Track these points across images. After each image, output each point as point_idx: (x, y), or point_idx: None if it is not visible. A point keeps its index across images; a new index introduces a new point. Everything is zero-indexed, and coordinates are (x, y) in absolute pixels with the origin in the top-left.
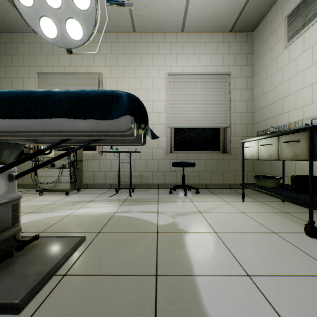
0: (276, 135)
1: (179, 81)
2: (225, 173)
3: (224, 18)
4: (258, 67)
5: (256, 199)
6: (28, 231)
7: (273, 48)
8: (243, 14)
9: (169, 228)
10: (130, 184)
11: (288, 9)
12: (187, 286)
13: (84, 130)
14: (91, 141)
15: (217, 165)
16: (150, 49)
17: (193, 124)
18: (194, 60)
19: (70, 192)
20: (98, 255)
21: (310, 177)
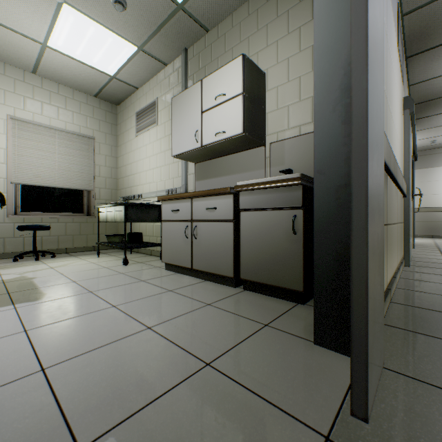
0: (114, 205)
1: (29, 130)
2: (90, 235)
3: (86, 85)
4: (121, 140)
5: (113, 254)
6: None
7: (130, 131)
8: (106, 90)
9: (17, 279)
10: None
11: (137, 108)
12: (33, 291)
13: None
14: None
15: (81, 228)
16: None
17: (50, 182)
18: (51, 112)
19: None
20: None
21: (125, 232)
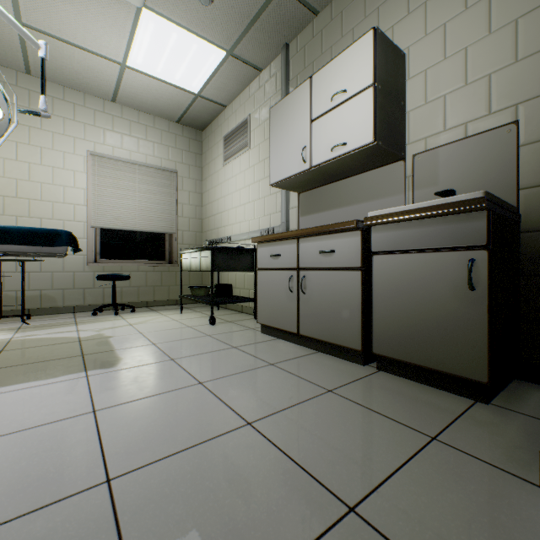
0: (198, 251)
1: (108, 167)
2: (172, 287)
3: (168, 109)
4: (207, 173)
5: (197, 310)
6: None
7: (216, 160)
8: (189, 114)
9: (94, 337)
10: (23, 309)
11: (225, 131)
12: (108, 354)
13: (31, 251)
14: (6, 254)
15: (162, 278)
16: (60, 109)
17: (130, 225)
18: (131, 144)
19: None
20: (17, 359)
21: (212, 283)
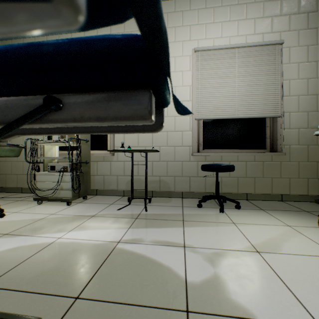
0: None
1: (209, 59)
2: (274, 179)
3: None
4: None
5: None
6: None
7: None
8: None
9: (210, 296)
10: (145, 193)
11: None
12: None
13: None
14: (22, 117)
15: (263, 169)
16: (172, 21)
17: (229, 113)
18: (230, 29)
19: (74, 200)
20: None
21: None
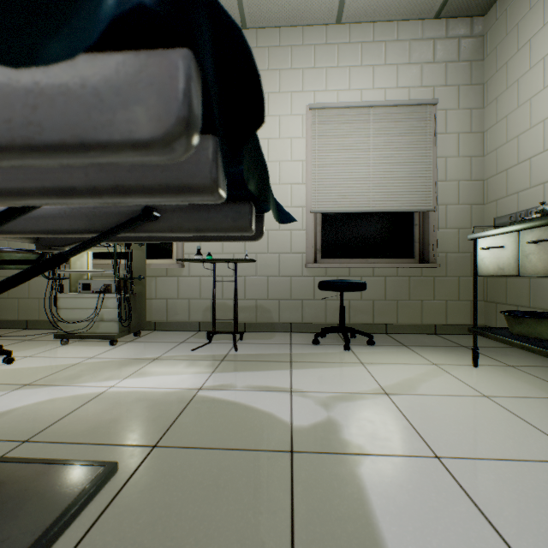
0: None
1: (331, 122)
2: (426, 302)
3: None
4: (497, 86)
5: (502, 360)
6: None
7: (533, 40)
8: None
9: (320, 437)
10: (234, 325)
11: None
12: None
13: None
14: (118, 227)
15: (409, 287)
16: (275, 60)
17: (361, 204)
18: (362, 79)
19: (120, 338)
20: (136, 532)
21: None
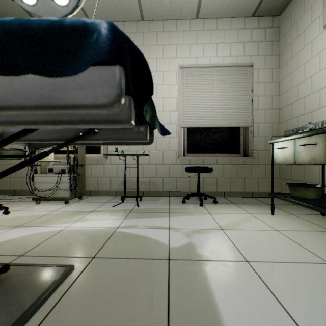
0: (325, 131)
1: (193, 75)
2: (246, 179)
3: None
4: (286, 56)
5: (288, 211)
6: (6, 254)
7: (306, 31)
8: None
9: (184, 252)
10: (137, 192)
11: None
12: None
13: (28, 103)
14: (76, 138)
15: (237, 170)
16: (160, 39)
17: (210, 123)
18: (210, 51)
19: (70, 200)
20: (86, 299)
21: None
